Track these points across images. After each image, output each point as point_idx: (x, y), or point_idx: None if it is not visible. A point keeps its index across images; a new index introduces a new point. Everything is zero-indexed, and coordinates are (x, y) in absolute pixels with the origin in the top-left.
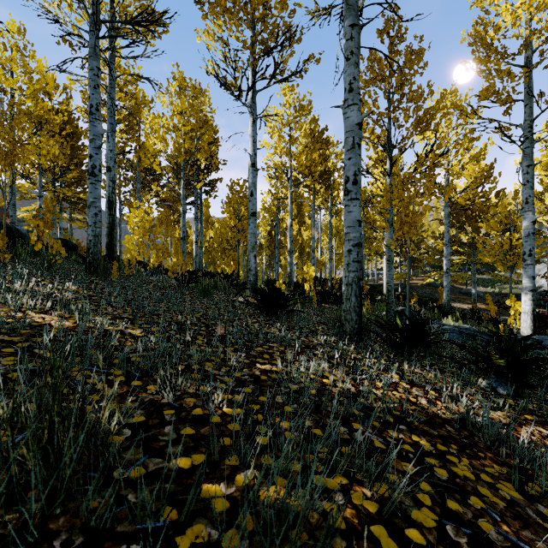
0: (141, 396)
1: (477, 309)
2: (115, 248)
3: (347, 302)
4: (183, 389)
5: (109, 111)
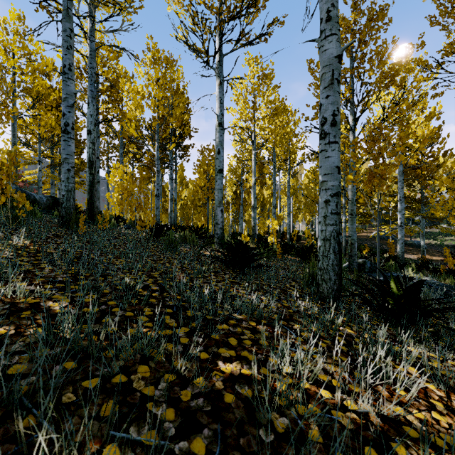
0: None
1: (428, 260)
2: (95, 204)
3: (324, 260)
4: None
5: (89, 80)
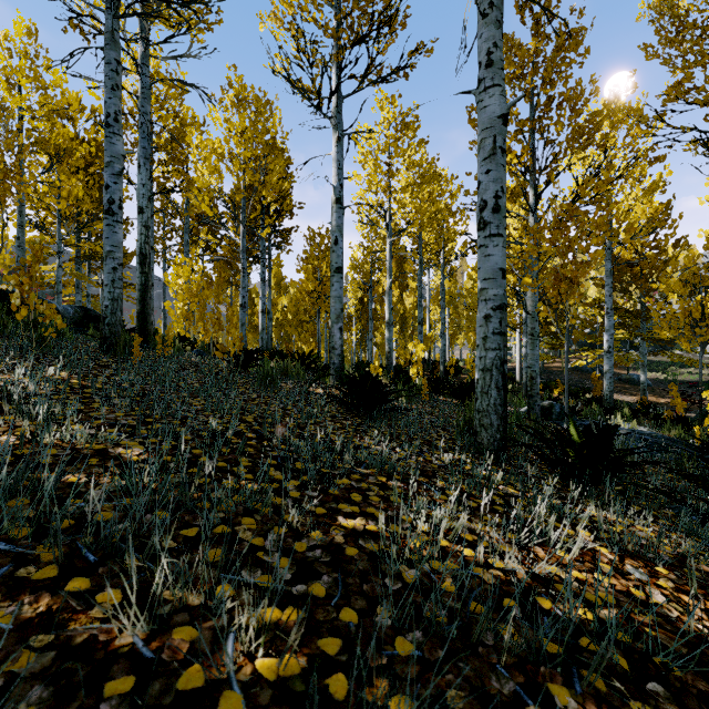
0: (71, 629)
1: (650, 403)
2: (149, 319)
3: (483, 398)
4: (175, 600)
5: (140, 131)
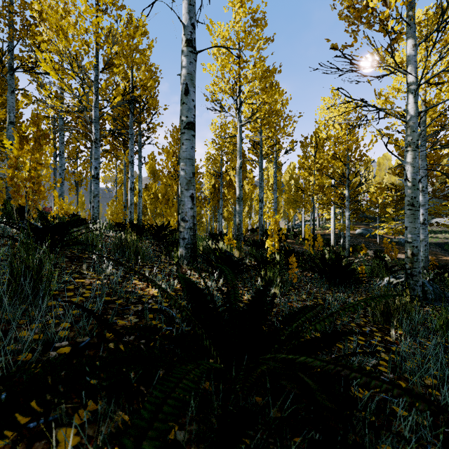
0: None
1: (445, 264)
2: None
3: None
4: None
5: None
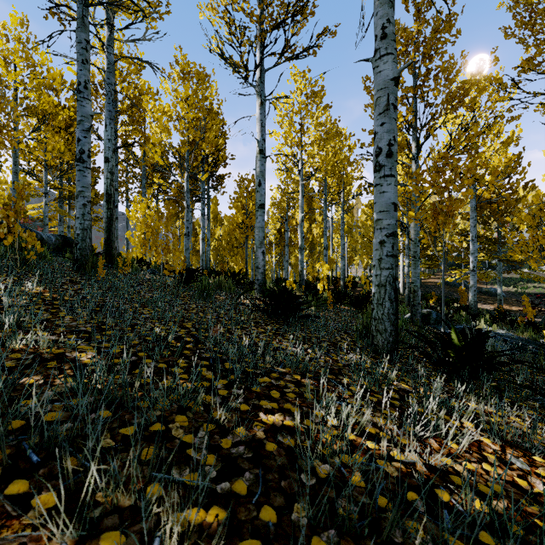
0: (1, 538)
1: (506, 311)
2: (113, 245)
3: (378, 308)
4: (106, 504)
5: (107, 98)
